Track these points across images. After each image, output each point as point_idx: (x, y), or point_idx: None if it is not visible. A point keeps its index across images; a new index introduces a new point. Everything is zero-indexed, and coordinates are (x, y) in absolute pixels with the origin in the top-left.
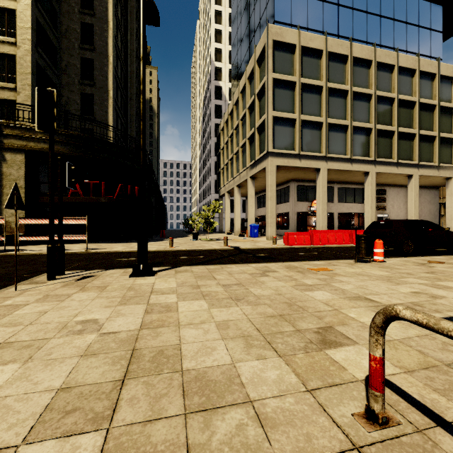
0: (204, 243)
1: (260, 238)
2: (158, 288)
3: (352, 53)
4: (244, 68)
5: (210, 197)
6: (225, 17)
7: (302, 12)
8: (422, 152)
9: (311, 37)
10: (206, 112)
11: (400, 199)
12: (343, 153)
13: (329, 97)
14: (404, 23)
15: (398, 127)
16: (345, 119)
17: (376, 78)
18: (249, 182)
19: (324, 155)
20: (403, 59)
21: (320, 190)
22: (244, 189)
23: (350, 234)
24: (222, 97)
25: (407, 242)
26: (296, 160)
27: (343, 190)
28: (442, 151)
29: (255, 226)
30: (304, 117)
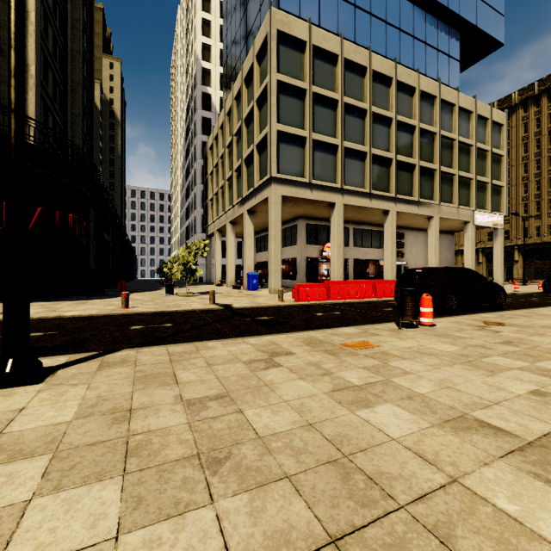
0: (182, 299)
1: (261, 290)
2: (16, 431)
3: (372, 65)
4: (240, 69)
5: (195, 237)
6: (215, 5)
7: (313, 5)
8: (442, 191)
9: (324, 36)
10: (190, 125)
11: (418, 244)
12: (361, 186)
13: (345, 115)
14: (423, 43)
15: (419, 160)
16: (363, 144)
17: (396, 100)
18: (246, 217)
19: (340, 186)
20: (424, 83)
21: (336, 230)
22: (240, 227)
23: (373, 285)
24: (211, 108)
25: (450, 296)
26: (306, 190)
27: (359, 232)
28: (461, 192)
29: (254, 275)
30: (317, 136)
